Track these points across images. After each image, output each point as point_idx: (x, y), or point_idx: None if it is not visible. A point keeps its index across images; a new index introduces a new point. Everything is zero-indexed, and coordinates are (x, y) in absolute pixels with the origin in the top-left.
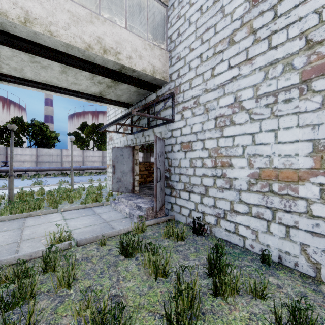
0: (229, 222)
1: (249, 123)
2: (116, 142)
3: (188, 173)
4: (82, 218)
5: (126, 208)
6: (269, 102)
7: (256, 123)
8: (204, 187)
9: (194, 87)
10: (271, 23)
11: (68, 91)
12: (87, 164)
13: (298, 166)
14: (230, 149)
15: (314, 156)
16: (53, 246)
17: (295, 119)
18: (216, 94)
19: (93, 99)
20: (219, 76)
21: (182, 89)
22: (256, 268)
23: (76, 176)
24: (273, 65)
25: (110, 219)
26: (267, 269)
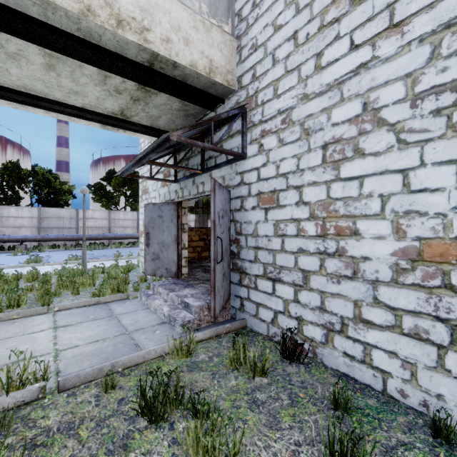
0: (352, 340)
1: (395, 150)
2: (152, 197)
3: (271, 247)
4: (87, 324)
5: (164, 306)
6: (443, 104)
7: (412, 150)
8: (302, 272)
9: (283, 94)
10: None
11: (67, 107)
12: (115, 231)
13: None
14: (354, 203)
15: None
16: (5, 397)
17: None
18: (324, 102)
19: (111, 124)
20: (331, 68)
21: (259, 99)
22: (426, 454)
23: (98, 249)
24: (453, 27)
25: (136, 326)
26: (449, 455)
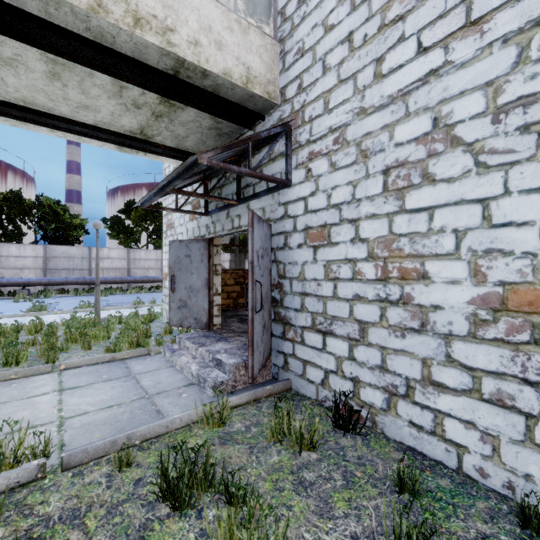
0: (419, 407)
1: (473, 175)
2: (178, 233)
3: (321, 293)
4: (99, 385)
5: (193, 364)
6: (532, 119)
7: (494, 175)
8: (359, 323)
9: (335, 108)
10: None
11: (75, 125)
12: (136, 273)
13: None
14: (422, 239)
15: None
16: None
17: None
18: (386, 117)
19: (129, 145)
20: (395, 76)
21: (307, 115)
22: None
23: (114, 295)
24: None
25: (158, 387)
26: None
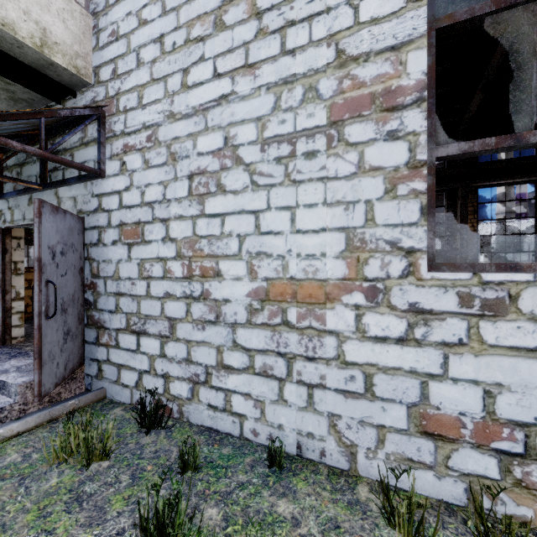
0: (215, 389)
1: (249, 190)
2: None
3: (136, 292)
4: None
5: None
6: (282, 154)
7: (262, 192)
8: (169, 320)
9: (148, 105)
10: (285, 4)
11: None
12: None
13: (326, 275)
14: (217, 241)
15: (348, 258)
16: None
17: (321, 190)
18: (190, 126)
19: None
20: (197, 90)
21: (122, 104)
22: (258, 487)
23: None
24: (289, 84)
25: None
26: (277, 480)
